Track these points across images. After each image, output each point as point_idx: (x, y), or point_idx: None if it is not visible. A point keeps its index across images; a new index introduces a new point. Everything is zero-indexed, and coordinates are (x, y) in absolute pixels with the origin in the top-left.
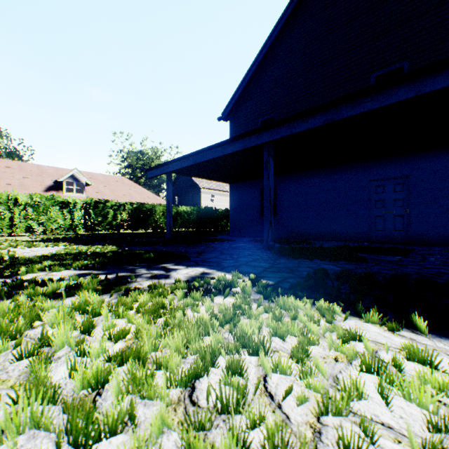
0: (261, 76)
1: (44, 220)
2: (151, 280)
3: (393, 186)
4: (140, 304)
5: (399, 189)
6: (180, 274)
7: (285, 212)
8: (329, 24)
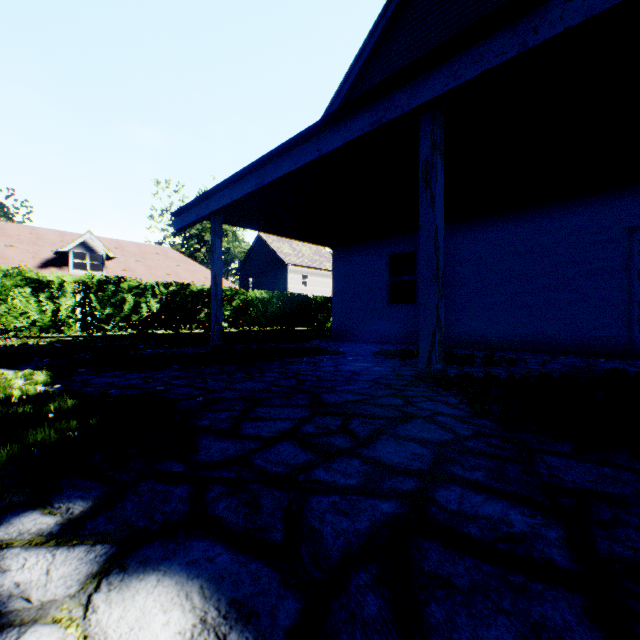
0: (390, 48)
1: (0, 312)
2: None
3: None
4: None
5: None
6: None
7: None
8: None
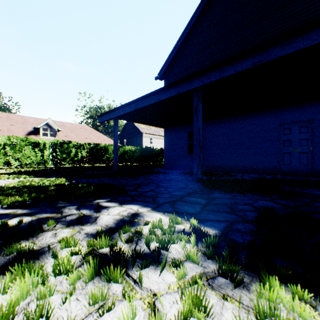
0: (188, 43)
1: (19, 156)
2: (71, 227)
3: (299, 128)
4: None
5: (304, 131)
6: (111, 215)
7: (207, 150)
8: None
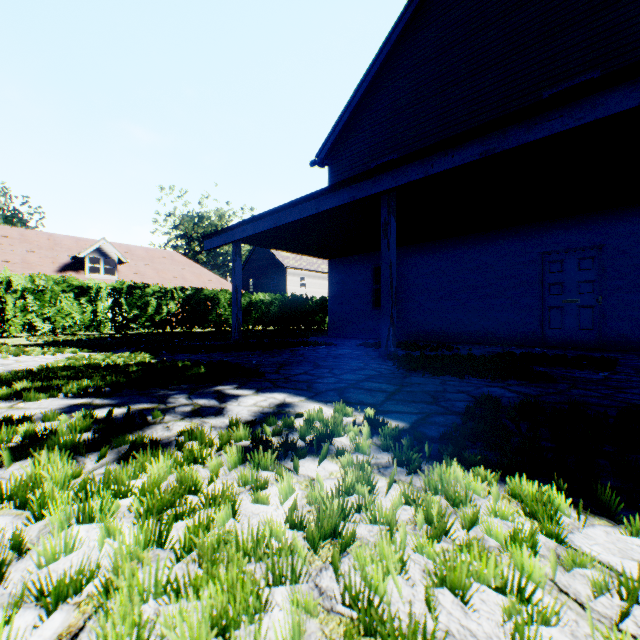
0: (374, 98)
1: (52, 314)
2: (188, 420)
3: (578, 261)
4: (143, 486)
5: (587, 266)
6: (243, 406)
7: (410, 302)
8: (478, 18)
